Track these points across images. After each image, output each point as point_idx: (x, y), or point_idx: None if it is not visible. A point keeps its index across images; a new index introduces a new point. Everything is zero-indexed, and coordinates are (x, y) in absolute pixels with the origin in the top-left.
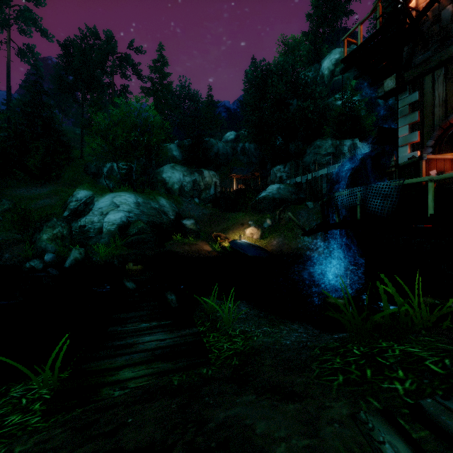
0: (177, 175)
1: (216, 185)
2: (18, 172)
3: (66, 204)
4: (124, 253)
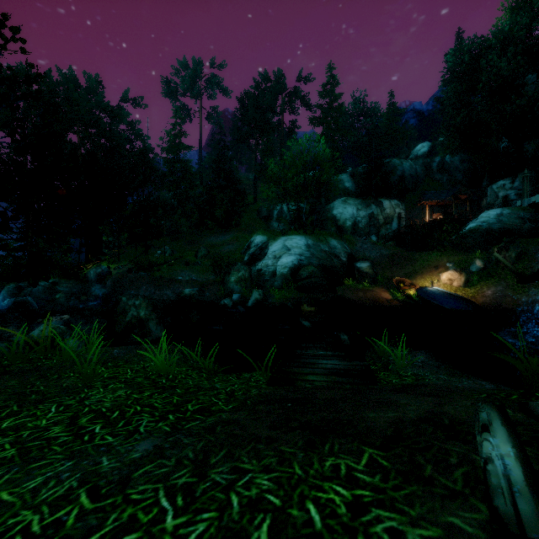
0: (349, 210)
1: (400, 218)
2: (209, 222)
3: (245, 250)
4: (296, 297)
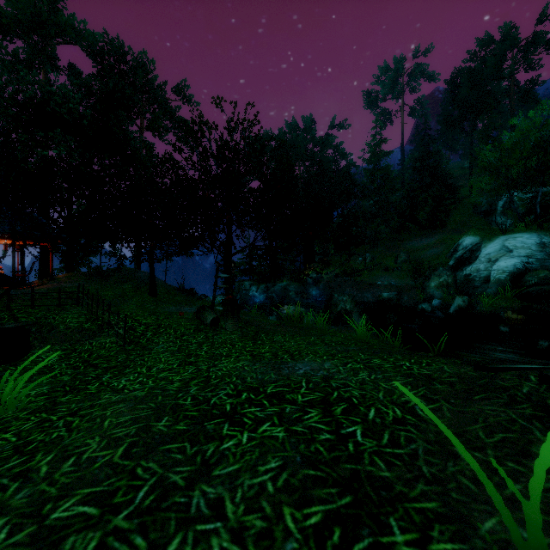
0: None
1: None
2: (410, 226)
3: (451, 253)
4: (515, 306)
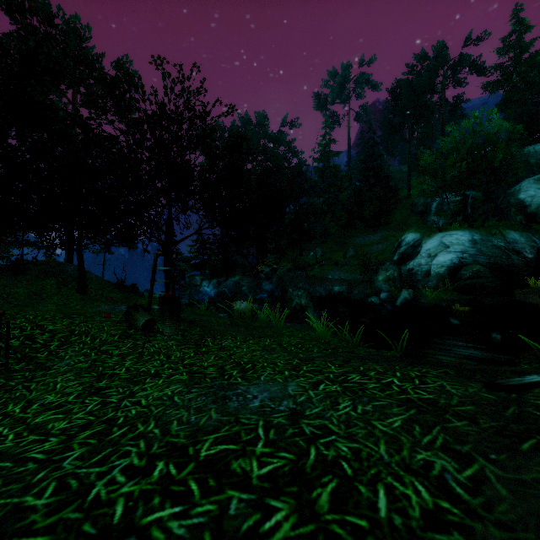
0: None
1: None
2: (357, 223)
3: (395, 249)
4: (453, 298)
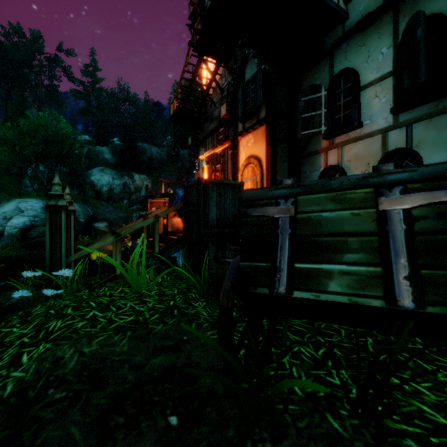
0: (106, 178)
1: (147, 188)
2: None
3: None
4: (20, 254)
